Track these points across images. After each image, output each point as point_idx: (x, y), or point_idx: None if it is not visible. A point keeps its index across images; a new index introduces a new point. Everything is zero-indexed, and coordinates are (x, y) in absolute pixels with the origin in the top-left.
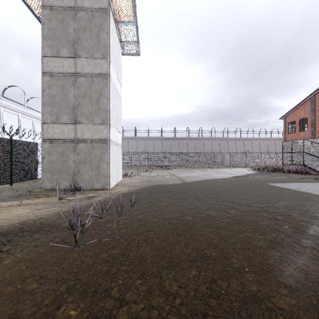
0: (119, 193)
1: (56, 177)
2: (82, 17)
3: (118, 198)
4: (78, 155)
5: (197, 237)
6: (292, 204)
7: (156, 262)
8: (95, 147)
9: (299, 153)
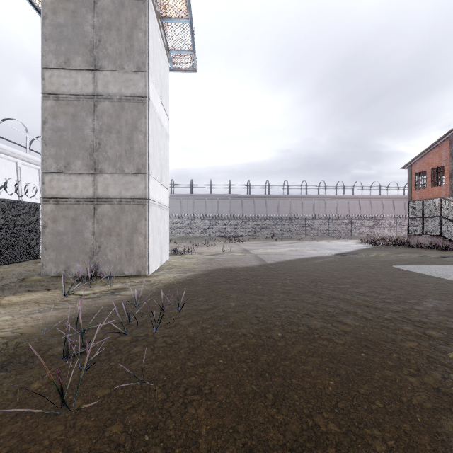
0: (162, 283)
1: (64, 257)
2: (106, 7)
3: (160, 292)
4: (99, 223)
5: (295, 379)
6: (447, 306)
7: (219, 449)
8: (126, 211)
9: (434, 219)
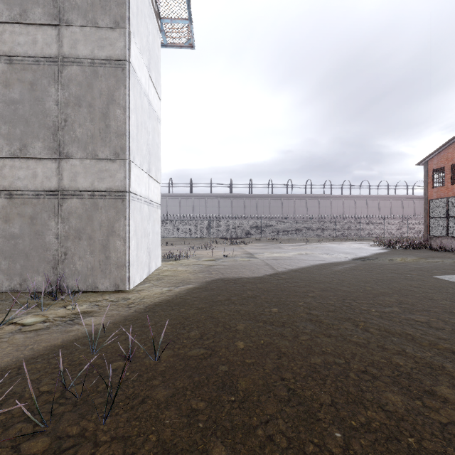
0: (144, 303)
1: (19, 267)
2: None
3: (137, 319)
4: (65, 223)
5: None
6: None
7: None
8: (99, 207)
9: None
